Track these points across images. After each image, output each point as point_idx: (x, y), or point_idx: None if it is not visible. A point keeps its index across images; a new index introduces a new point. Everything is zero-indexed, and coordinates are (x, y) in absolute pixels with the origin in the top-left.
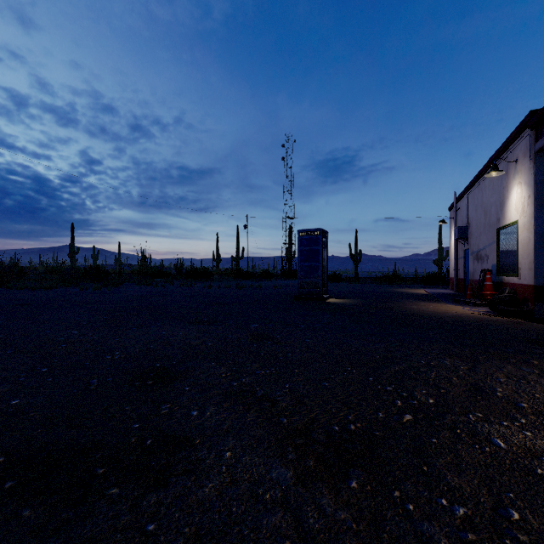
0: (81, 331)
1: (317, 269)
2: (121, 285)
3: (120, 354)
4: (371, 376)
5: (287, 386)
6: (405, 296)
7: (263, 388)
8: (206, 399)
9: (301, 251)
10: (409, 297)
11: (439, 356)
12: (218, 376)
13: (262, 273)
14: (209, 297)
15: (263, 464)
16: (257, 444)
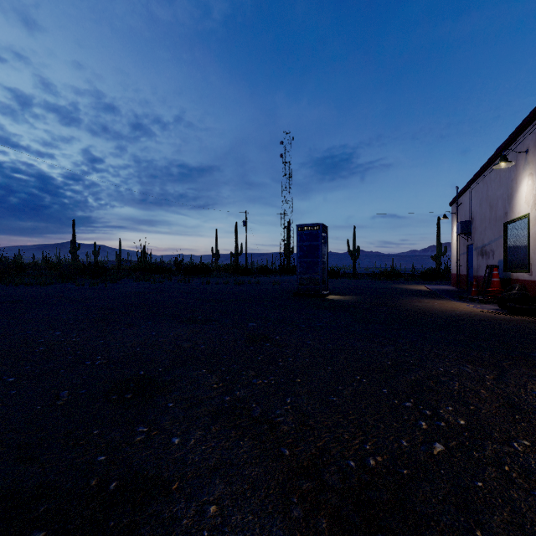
0: (65, 331)
1: (317, 265)
2: (120, 281)
3: (101, 358)
4: (385, 388)
5: (289, 401)
6: (406, 292)
7: (261, 405)
8: (191, 420)
9: (300, 246)
10: (411, 294)
11: (457, 362)
12: (208, 387)
13: (260, 269)
14: (206, 294)
15: (258, 527)
16: (252, 490)
